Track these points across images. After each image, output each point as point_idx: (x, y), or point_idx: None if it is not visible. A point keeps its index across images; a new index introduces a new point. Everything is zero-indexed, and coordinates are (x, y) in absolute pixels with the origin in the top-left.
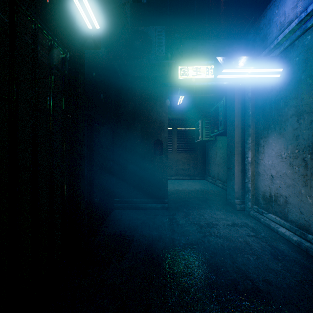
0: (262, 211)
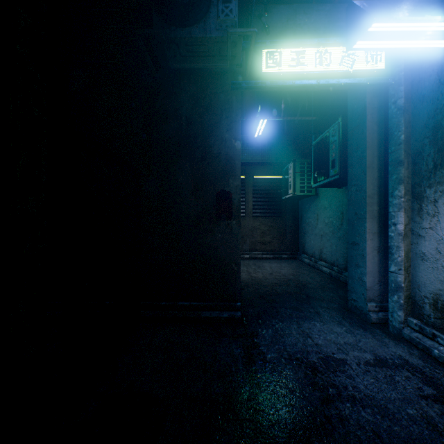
0: (435, 333)
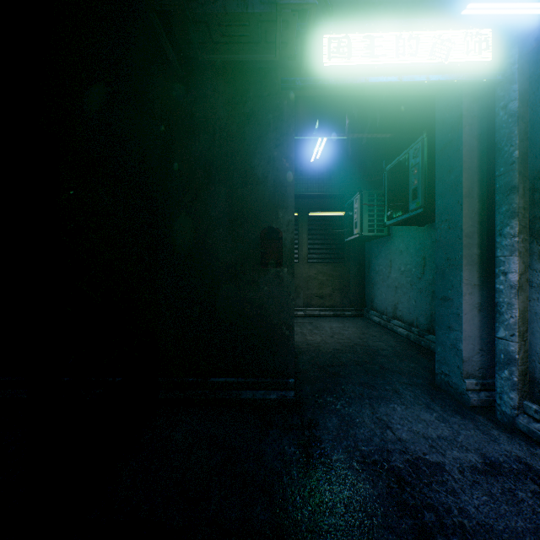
0: None
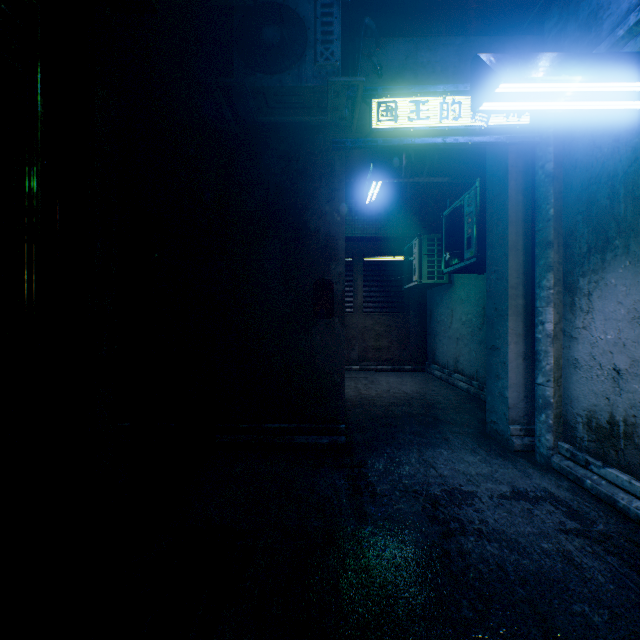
0: (588, 459)
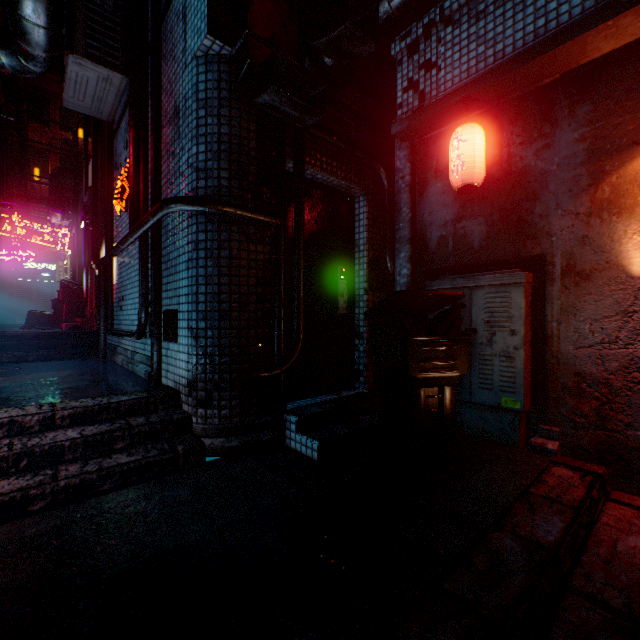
0: None
